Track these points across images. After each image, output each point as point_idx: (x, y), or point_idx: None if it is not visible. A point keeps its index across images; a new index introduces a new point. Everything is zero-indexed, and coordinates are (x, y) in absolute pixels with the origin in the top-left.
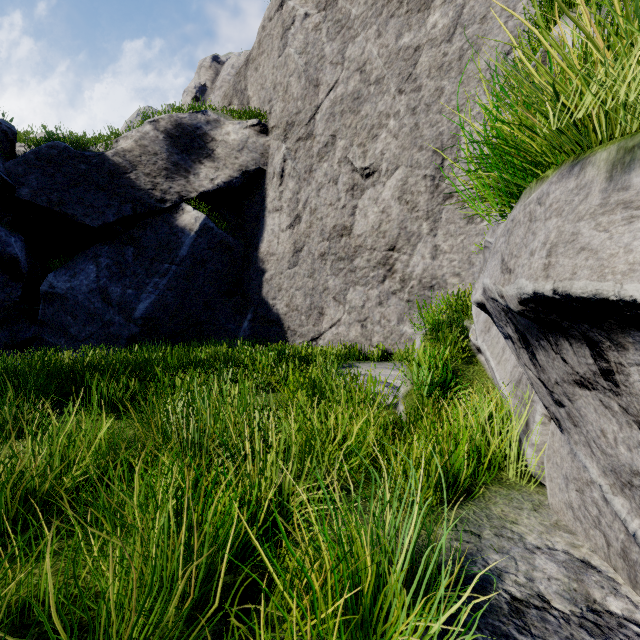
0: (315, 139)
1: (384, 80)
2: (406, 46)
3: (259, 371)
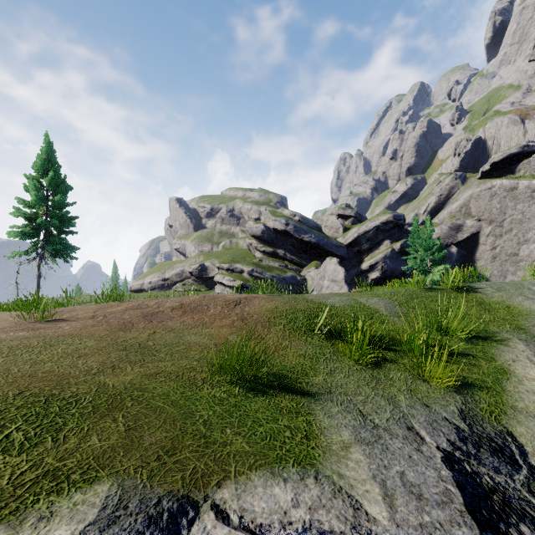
0: (503, 228)
1: (531, 219)
2: None
3: None
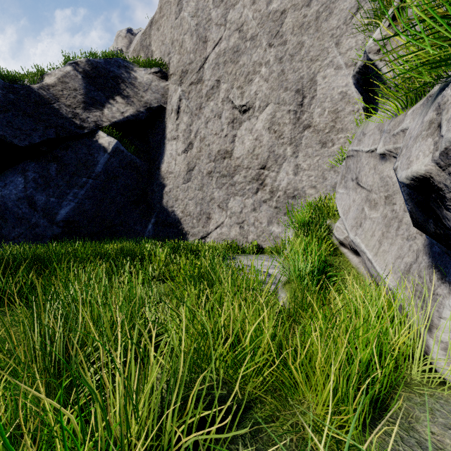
0: (204, 83)
1: (257, 37)
2: (274, 10)
3: (154, 264)
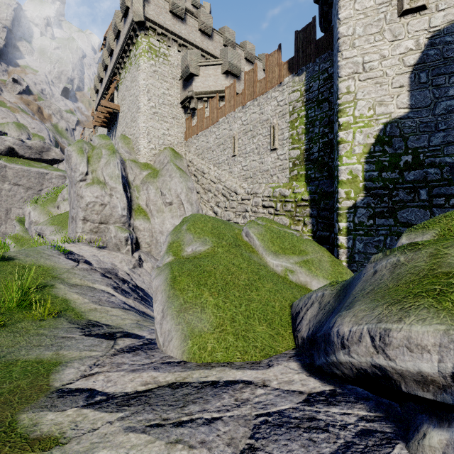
0: None
1: None
2: None
3: None
